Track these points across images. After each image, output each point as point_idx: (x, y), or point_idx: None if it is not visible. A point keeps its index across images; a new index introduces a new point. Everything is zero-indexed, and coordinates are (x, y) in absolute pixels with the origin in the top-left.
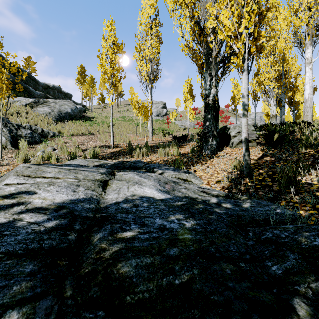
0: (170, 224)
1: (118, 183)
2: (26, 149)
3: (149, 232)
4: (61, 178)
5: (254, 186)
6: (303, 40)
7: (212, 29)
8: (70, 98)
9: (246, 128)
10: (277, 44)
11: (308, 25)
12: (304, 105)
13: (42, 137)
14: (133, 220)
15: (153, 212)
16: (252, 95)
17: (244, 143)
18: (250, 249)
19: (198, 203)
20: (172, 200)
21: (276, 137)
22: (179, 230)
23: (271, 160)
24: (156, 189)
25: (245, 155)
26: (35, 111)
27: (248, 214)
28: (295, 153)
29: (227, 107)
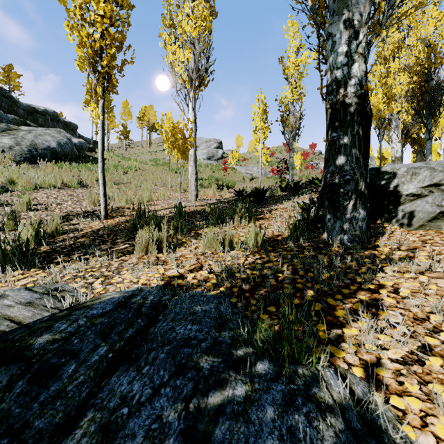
0: None
1: None
2: None
3: None
4: None
5: None
6: None
7: None
8: (74, 131)
9: None
10: (419, 30)
11: None
12: None
13: None
14: None
15: None
16: (376, 120)
17: None
18: None
19: None
20: None
21: None
22: None
23: None
24: None
25: None
26: None
27: None
28: None
29: (313, 147)
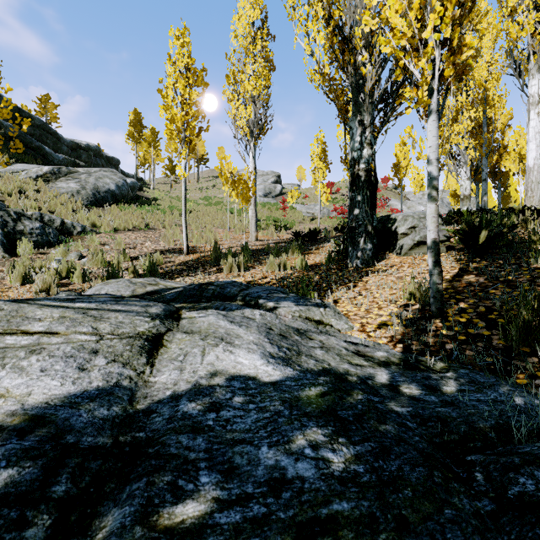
0: (295, 462)
1: (185, 340)
2: (30, 257)
3: (243, 499)
4: (61, 332)
5: (455, 336)
6: (525, 63)
7: (366, 40)
8: (116, 167)
9: (436, 223)
10: (475, 71)
11: (535, 36)
12: (526, 179)
13: (61, 234)
14: (206, 456)
15: (256, 424)
16: None
17: (432, 251)
18: (493, 534)
19: (352, 388)
20: (297, 383)
21: (483, 238)
22: (317, 485)
23: (480, 282)
24: (263, 352)
25: (433, 275)
26: (53, 188)
27: (460, 414)
28: (523, 268)
29: (385, 182)
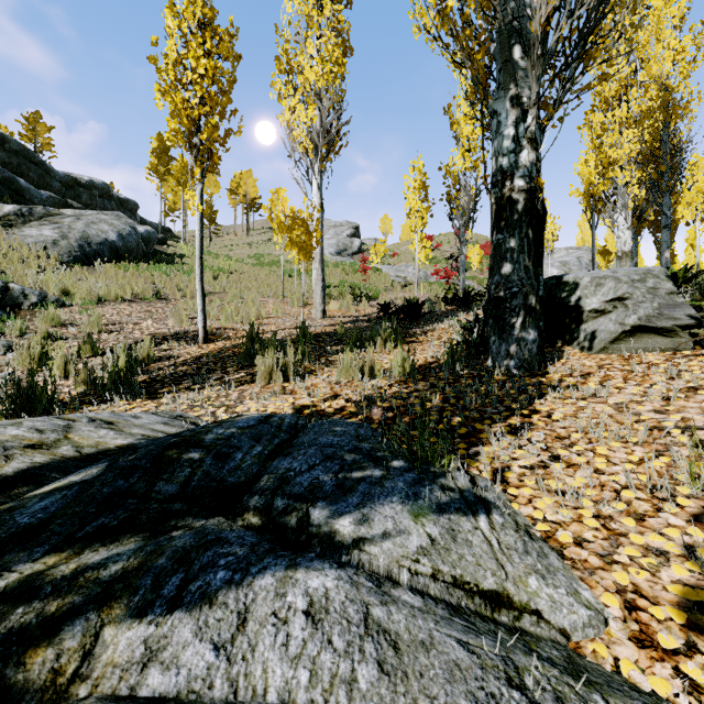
0: None
1: None
2: None
3: None
4: None
5: None
6: None
7: None
8: (133, 212)
9: None
10: (651, 65)
11: None
12: None
13: None
14: None
15: None
16: (587, 199)
17: None
18: None
19: None
20: None
21: None
22: None
23: None
24: None
25: None
26: (14, 237)
27: None
28: None
29: None
